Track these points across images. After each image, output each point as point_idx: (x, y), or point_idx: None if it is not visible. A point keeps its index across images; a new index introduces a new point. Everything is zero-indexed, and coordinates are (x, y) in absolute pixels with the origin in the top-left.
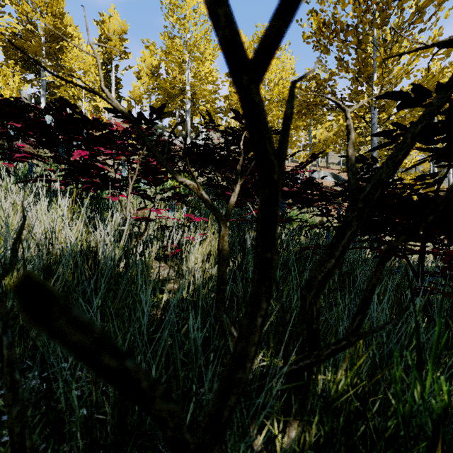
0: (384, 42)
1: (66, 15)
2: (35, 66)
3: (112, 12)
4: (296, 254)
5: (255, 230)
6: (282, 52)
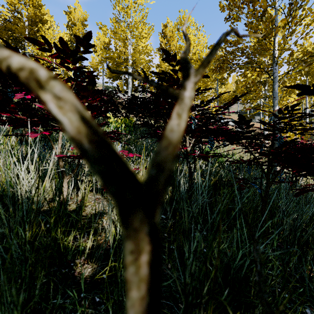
0: (290, 5)
1: (44, 7)
2: (21, 43)
3: (77, 5)
4: (216, 183)
5: (181, 163)
6: (197, 31)
